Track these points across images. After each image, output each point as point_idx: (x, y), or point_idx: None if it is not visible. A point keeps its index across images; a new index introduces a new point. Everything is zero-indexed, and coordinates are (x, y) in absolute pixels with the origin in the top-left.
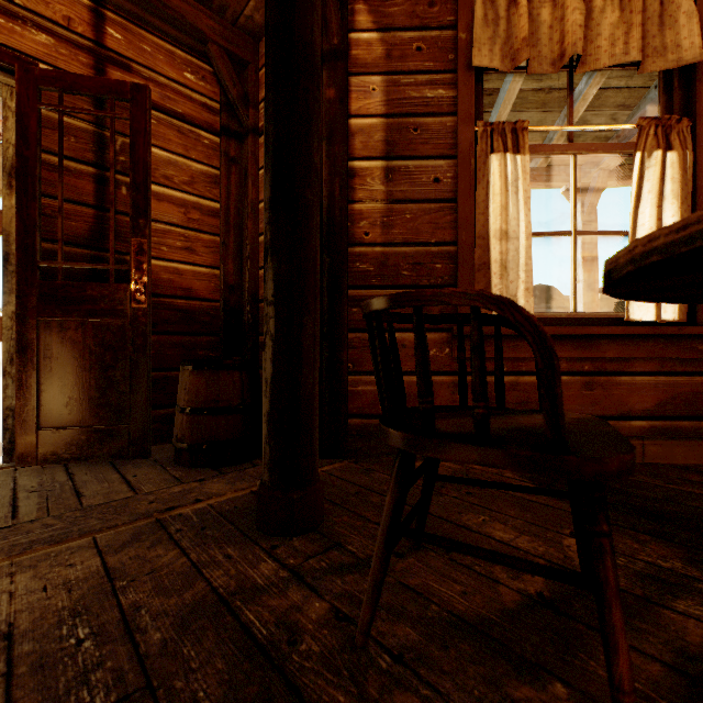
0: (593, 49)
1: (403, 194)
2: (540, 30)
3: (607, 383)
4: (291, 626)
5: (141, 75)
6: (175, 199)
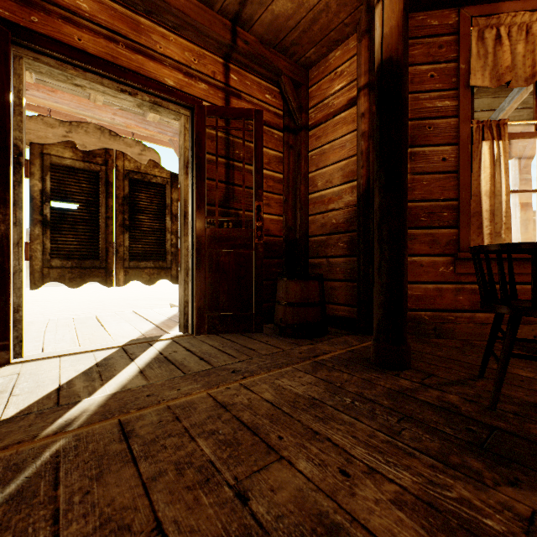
0: None
1: (421, 169)
2: (516, 58)
3: None
4: (448, 402)
5: (245, 100)
6: None
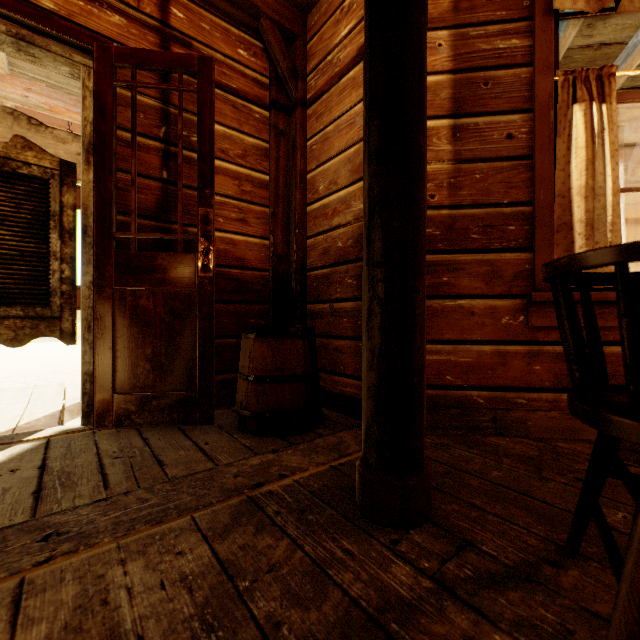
0: None
1: (472, 153)
2: None
3: None
4: None
5: (200, 52)
6: (230, 172)
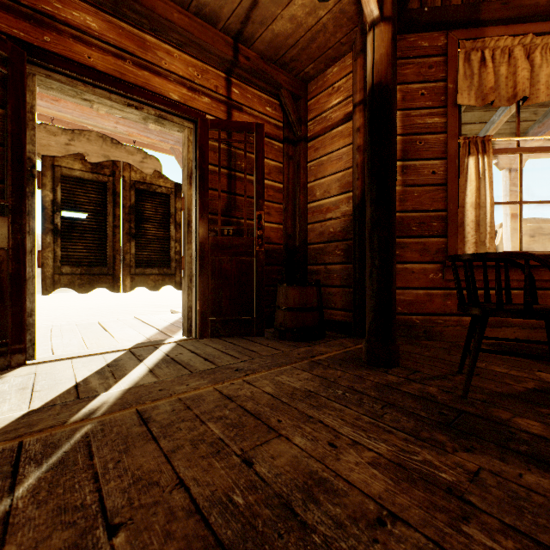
0: (534, 91)
1: (412, 182)
2: (500, 79)
3: (543, 295)
4: (427, 393)
5: (246, 112)
6: None
